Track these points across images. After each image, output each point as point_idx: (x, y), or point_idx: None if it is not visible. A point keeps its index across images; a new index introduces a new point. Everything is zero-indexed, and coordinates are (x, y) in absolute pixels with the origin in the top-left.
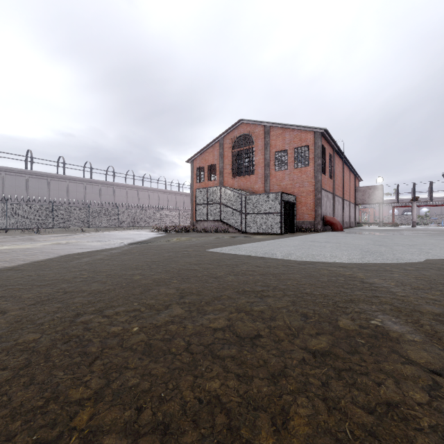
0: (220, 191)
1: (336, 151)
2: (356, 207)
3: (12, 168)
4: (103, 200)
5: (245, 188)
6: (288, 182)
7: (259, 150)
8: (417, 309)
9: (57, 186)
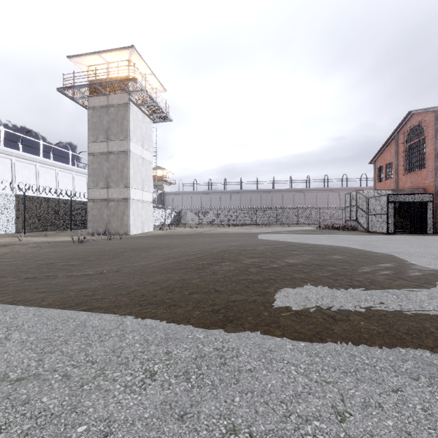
0: (356, 195)
1: None
2: None
3: (265, 190)
4: (318, 203)
5: (416, 184)
6: None
7: (429, 140)
8: (215, 239)
9: (287, 196)
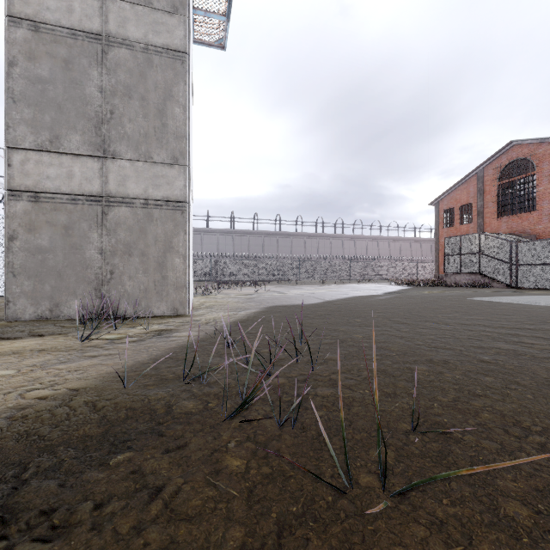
0: (479, 238)
1: None
2: None
3: (269, 232)
4: (333, 253)
5: (519, 230)
6: None
7: (544, 177)
8: None
9: (297, 243)
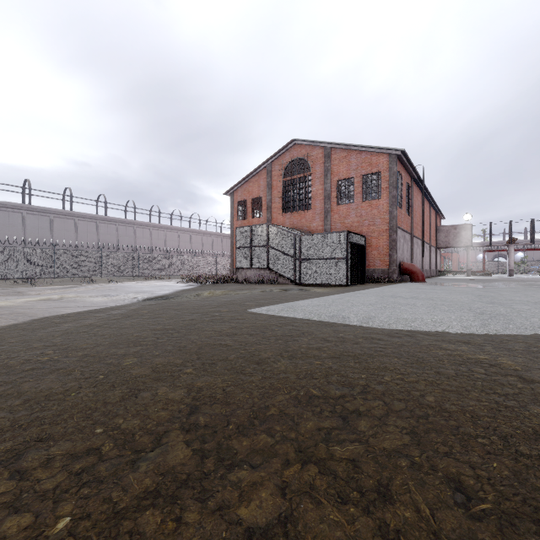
0: (268, 230)
1: (414, 180)
2: (437, 252)
3: (5, 202)
4: (121, 242)
5: (299, 227)
6: (354, 218)
7: (316, 178)
8: None
9: (62, 225)
